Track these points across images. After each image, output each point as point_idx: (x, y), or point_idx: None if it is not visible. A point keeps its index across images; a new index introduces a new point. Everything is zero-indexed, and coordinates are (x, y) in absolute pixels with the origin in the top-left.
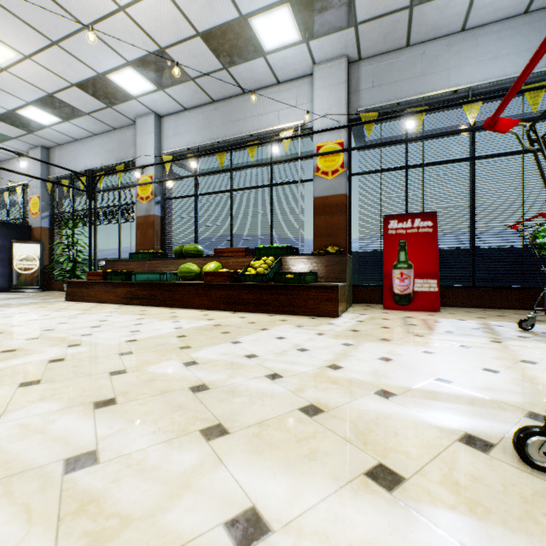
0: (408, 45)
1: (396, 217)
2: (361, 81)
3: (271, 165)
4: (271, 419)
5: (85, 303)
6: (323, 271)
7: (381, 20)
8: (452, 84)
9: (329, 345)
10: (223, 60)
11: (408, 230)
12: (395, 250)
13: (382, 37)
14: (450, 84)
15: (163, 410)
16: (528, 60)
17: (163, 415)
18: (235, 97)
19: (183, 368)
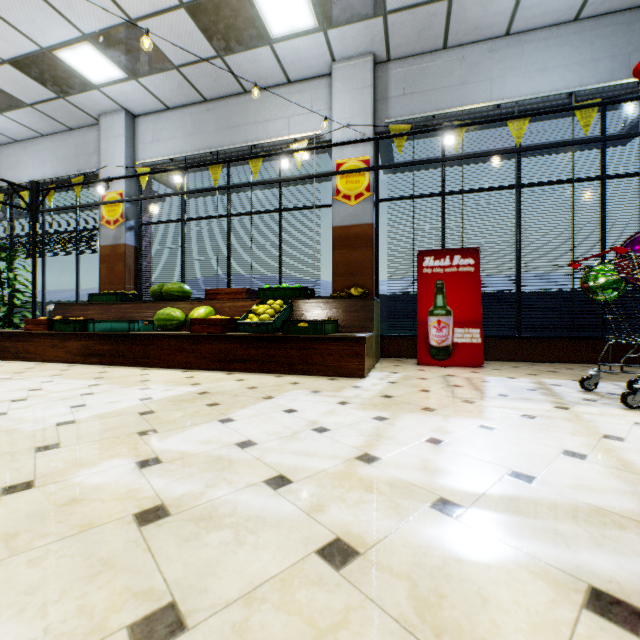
0: (445, 47)
1: (432, 253)
2: (390, 87)
3: (280, 185)
4: (269, 581)
5: (21, 362)
6: (345, 319)
7: (415, 10)
8: (495, 98)
9: (357, 420)
10: (217, 45)
11: (446, 269)
12: (431, 293)
13: (416, 34)
14: (493, 96)
15: (70, 576)
16: (578, 74)
17: (66, 588)
18: (233, 97)
19: (135, 472)
